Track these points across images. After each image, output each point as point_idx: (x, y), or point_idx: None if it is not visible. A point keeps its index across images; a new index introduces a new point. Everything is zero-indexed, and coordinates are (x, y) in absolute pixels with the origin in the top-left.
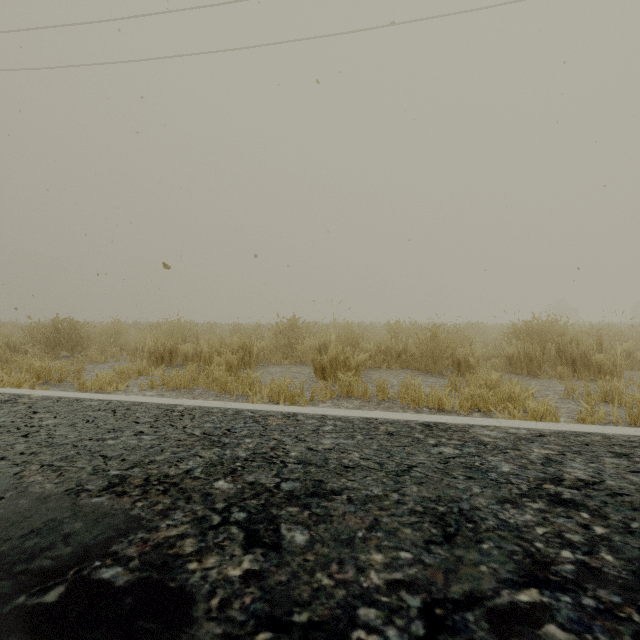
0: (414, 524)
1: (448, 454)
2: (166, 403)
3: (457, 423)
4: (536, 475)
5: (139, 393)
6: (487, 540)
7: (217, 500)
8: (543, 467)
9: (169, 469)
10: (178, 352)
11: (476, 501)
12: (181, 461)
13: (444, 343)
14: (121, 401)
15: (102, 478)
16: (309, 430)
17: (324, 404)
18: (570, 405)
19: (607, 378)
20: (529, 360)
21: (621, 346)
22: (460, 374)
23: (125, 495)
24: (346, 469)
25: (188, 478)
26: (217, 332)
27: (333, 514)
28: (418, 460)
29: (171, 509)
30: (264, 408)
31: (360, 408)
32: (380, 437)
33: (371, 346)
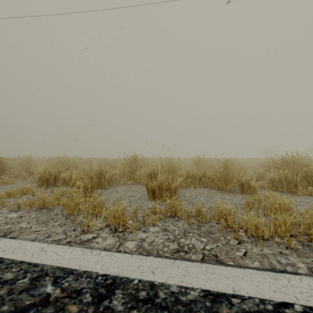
0: None
1: None
2: None
3: None
4: None
5: (1, 216)
6: None
7: None
8: None
9: None
10: (59, 177)
11: None
12: None
13: (233, 171)
14: None
15: None
16: None
17: (153, 228)
18: None
19: None
20: (288, 182)
21: None
22: (243, 192)
23: None
24: None
25: None
26: (93, 163)
27: None
28: None
29: None
30: (79, 263)
31: (185, 235)
32: None
33: (183, 172)
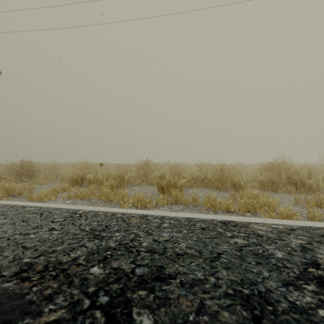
0: (229, 307)
1: (240, 244)
2: (73, 208)
3: (241, 221)
4: (300, 260)
5: (61, 201)
6: (286, 323)
7: (90, 284)
8: (302, 253)
9: (63, 257)
10: (85, 178)
11: (268, 284)
12: (72, 250)
13: (227, 174)
14: (48, 207)
15: (16, 265)
16: (154, 226)
17: (163, 208)
18: (298, 208)
19: (318, 193)
20: (272, 183)
21: (319, 175)
22: (235, 190)
23: (27, 280)
24: (178, 256)
25: (74, 265)
26: (107, 168)
27: (170, 297)
28: (223, 248)
29: (56, 293)
30: (129, 211)
31: (183, 210)
32: (197, 231)
33: (188, 175)
